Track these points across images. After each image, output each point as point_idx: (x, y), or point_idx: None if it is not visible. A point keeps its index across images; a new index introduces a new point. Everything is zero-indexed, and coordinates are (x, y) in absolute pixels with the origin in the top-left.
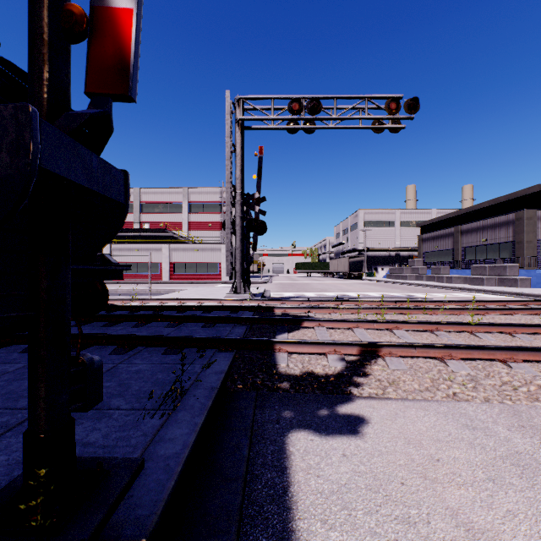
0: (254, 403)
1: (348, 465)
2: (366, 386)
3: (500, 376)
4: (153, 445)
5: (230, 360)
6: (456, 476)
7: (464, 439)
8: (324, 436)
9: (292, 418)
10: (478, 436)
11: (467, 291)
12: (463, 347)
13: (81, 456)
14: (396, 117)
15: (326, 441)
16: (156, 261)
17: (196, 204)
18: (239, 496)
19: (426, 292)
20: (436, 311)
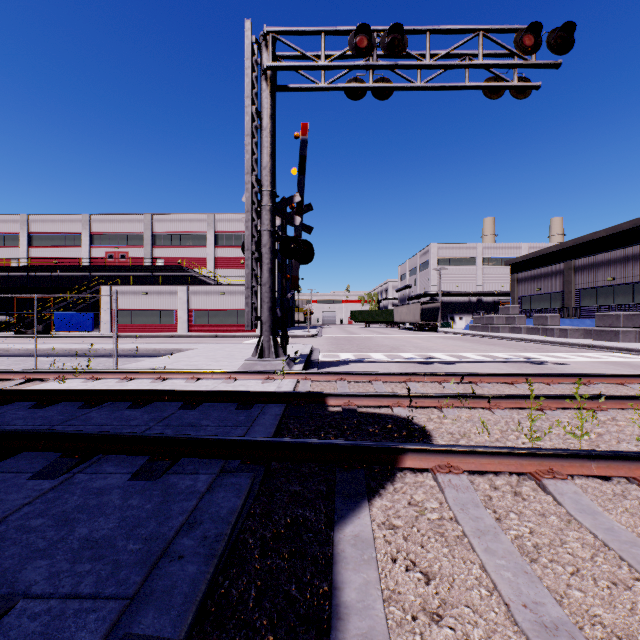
0: None
1: None
2: None
3: None
4: None
5: None
6: None
7: None
8: None
9: None
10: None
11: (603, 350)
12: None
13: None
14: (532, 62)
15: None
16: (170, 308)
17: (224, 234)
18: None
19: (543, 351)
20: None
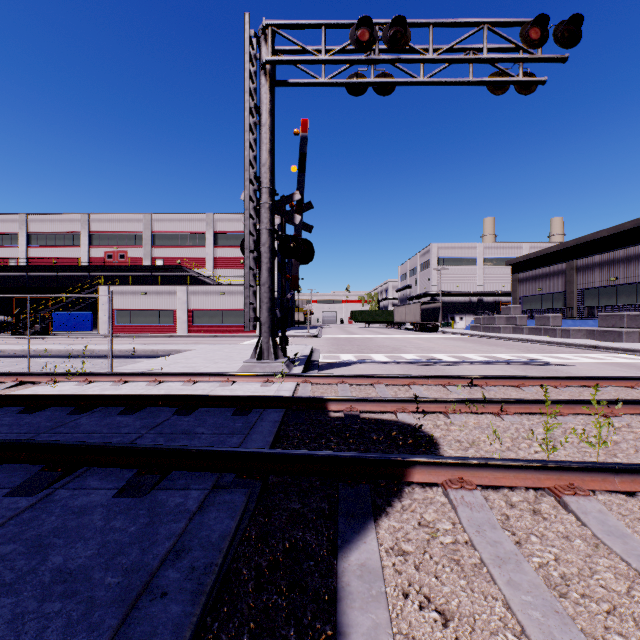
0: None
1: None
2: None
3: None
4: None
5: None
6: None
7: None
8: None
9: None
10: None
11: (607, 350)
12: None
13: None
14: (538, 56)
15: None
16: (170, 308)
17: (224, 234)
18: None
19: (546, 352)
20: None
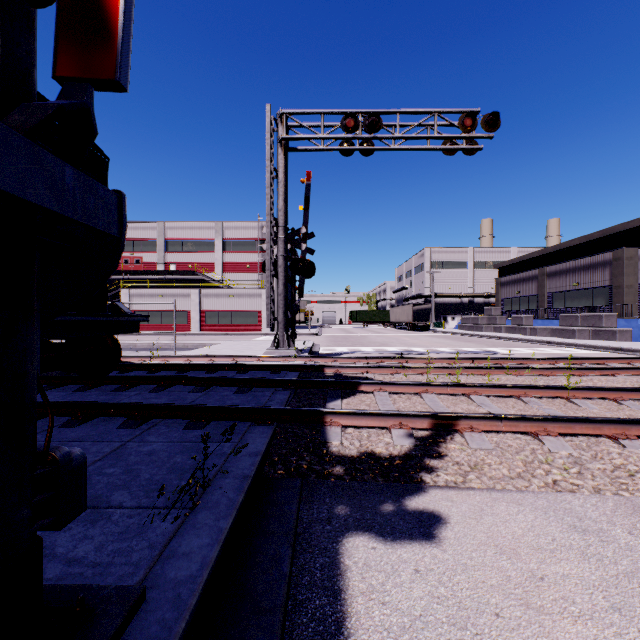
0: (299, 495)
1: (423, 586)
2: (441, 472)
3: (611, 458)
4: (161, 564)
5: (268, 437)
6: (569, 603)
7: (573, 548)
8: (389, 542)
9: (348, 516)
10: (590, 542)
11: (556, 345)
12: (562, 420)
13: (59, 584)
14: (472, 135)
15: (393, 550)
16: (184, 309)
17: (231, 241)
18: (276, 638)
19: (506, 346)
20: (522, 371)
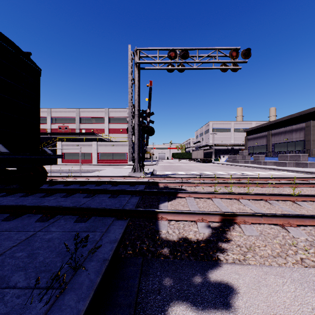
0: (140, 270)
1: None
2: (229, 252)
3: None
4: None
5: (123, 228)
6: None
7: None
8: (200, 312)
9: (172, 287)
10: None
11: (277, 170)
12: (298, 217)
13: None
14: (236, 61)
15: None
16: (89, 152)
17: (113, 118)
18: None
19: (252, 171)
20: (264, 185)
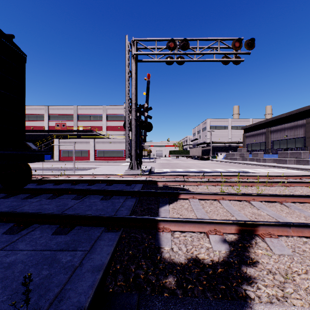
0: None
1: None
2: (260, 283)
3: None
4: None
5: (114, 245)
6: None
7: None
8: None
9: None
10: None
11: (278, 167)
12: None
13: None
14: (239, 52)
15: None
16: (86, 149)
17: (110, 115)
18: None
19: (252, 168)
20: (273, 184)
